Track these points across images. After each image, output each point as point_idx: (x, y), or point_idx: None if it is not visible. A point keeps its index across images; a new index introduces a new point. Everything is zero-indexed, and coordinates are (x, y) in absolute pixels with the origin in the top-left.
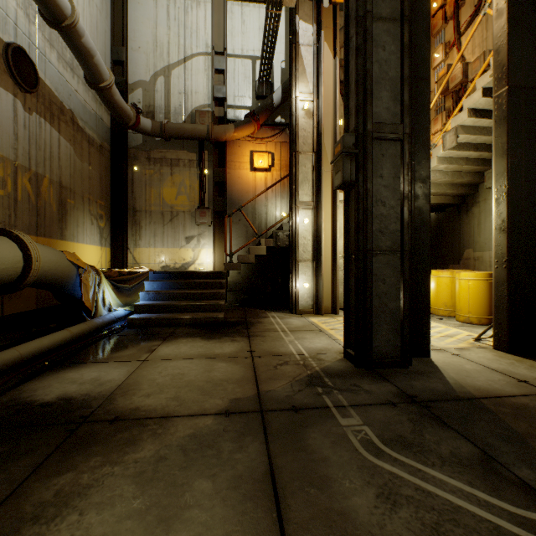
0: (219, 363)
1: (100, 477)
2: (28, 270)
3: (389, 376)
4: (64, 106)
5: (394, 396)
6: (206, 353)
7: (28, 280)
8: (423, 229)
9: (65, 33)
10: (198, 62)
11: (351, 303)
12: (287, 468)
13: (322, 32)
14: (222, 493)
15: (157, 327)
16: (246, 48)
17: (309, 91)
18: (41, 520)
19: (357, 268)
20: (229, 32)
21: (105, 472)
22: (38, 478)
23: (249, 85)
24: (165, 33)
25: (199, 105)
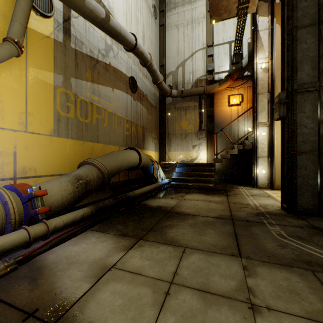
0: (212, 203)
1: (179, 224)
2: (140, 162)
3: (307, 219)
4: (144, 94)
5: (304, 225)
6: (206, 199)
7: (140, 166)
8: None
9: (147, 67)
10: (199, 54)
11: (285, 180)
12: (241, 233)
13: (274, 19)
14: (217, 233)
15: (182, 188)
16: (225, 38)
17: (265, 56)
18: (168, 227)
19: (287, 161)
20: (215, 32)
21: (179, 223)
22: (162, 221)
23: (227, 58)
24: (182, 44)
25: (199, 76)
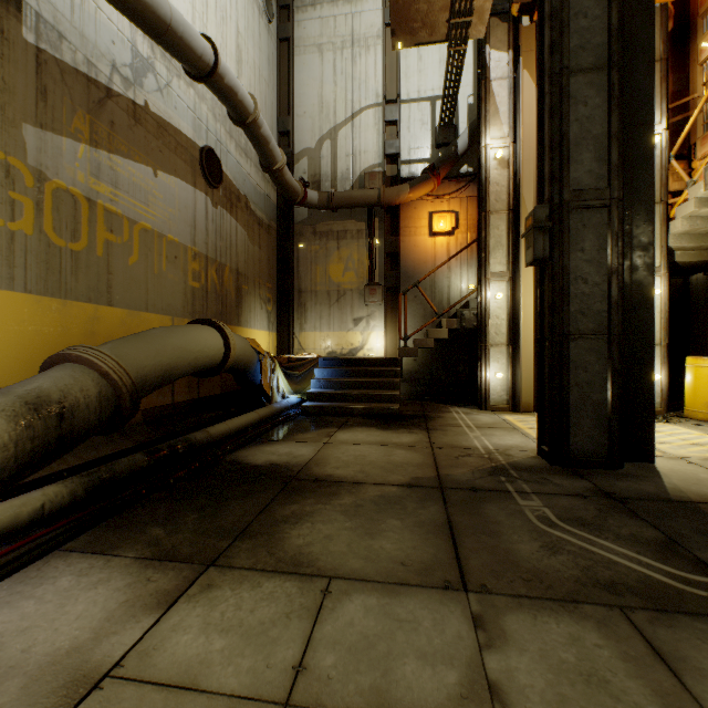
0: (397, 450)
1: (317, 509)
2: (228, 356)
3: (589, 475)
4: (240, 193)
5: (587, 491)
6: (383, 441)
7: (227, 365)
8: (644, 306)
9: (248, 128)
10: (367, 116)
11: (546, 394)
12: (463, 523)
13: (520, 59)
14: (409, 528)
15: (329, 415)
16: (423, 89)
17: (503, 135)
18: (289, 523)
19: (551, 354)
20: (402, 74)
21: (320, 507)
22: (276, 504)
23: (427, 133)
24: (331, 90)
25: (368, 165)
